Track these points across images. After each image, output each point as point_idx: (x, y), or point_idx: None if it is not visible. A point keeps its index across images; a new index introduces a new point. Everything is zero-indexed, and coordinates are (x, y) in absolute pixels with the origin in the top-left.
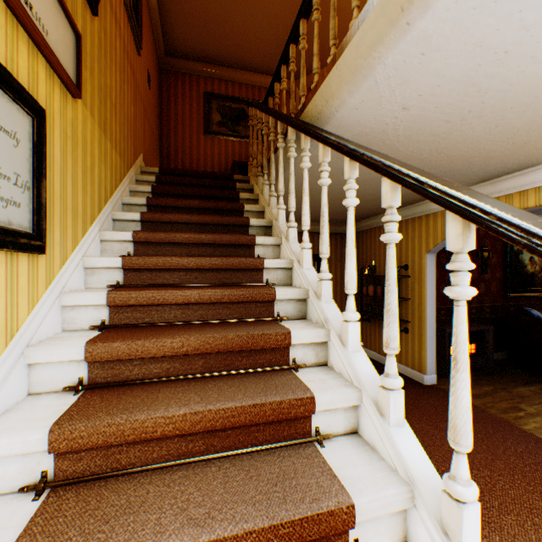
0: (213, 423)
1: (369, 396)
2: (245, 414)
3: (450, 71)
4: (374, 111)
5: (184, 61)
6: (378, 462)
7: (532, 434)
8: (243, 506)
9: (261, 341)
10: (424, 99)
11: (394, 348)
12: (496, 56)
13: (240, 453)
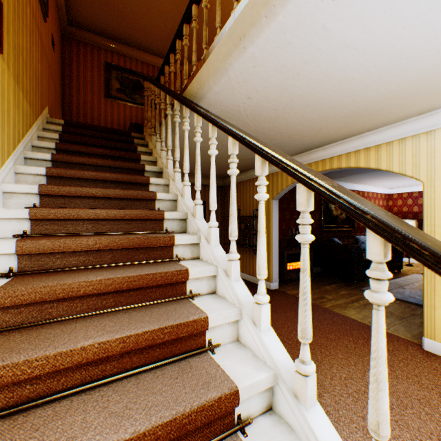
0: (121, 285)
1: (222, 268)
2: (143, 280)
3: (271, 79)
4: (231, 97)
5: (86, 32)
6: (225, 302)
7: (328, 310)
8: (142, 323)
9: (154, 241)
10: (260, 94)
11: (234, 236)
12: (294, 75)
13: (140, 306)
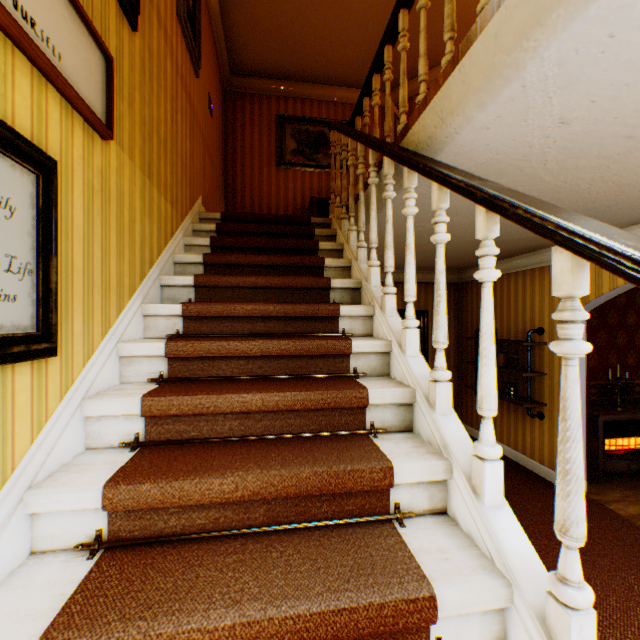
0: (276, 639)
1: (527, 602)
2: (325, 626)
3: None
4: (514, 129)
5: (252, 79)
6: None
7: None
8: None
9: (348, 481)
10: (598, 107)
11: (577, 538)
12: None
13: None
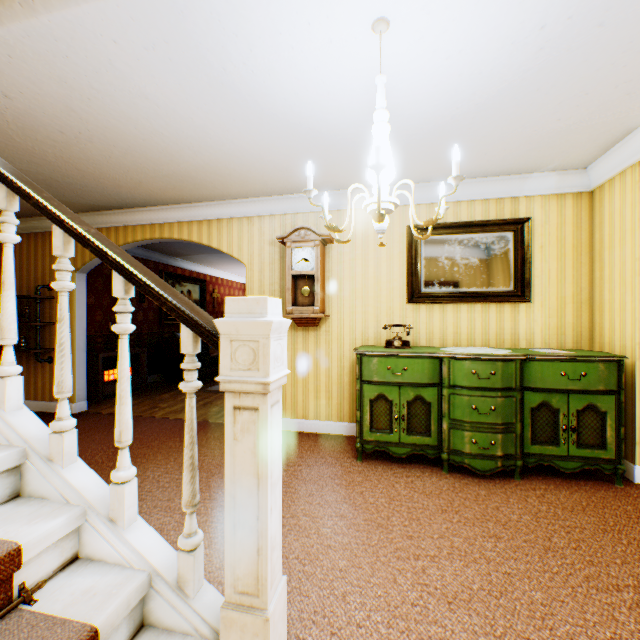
0: None
1: None
2: None
3: (47, 88)
4: None
5: None
6: None
7: (160, 418)
8: None
9: None
10: (29, 99)
11: None
12: (84, 98)
13: None
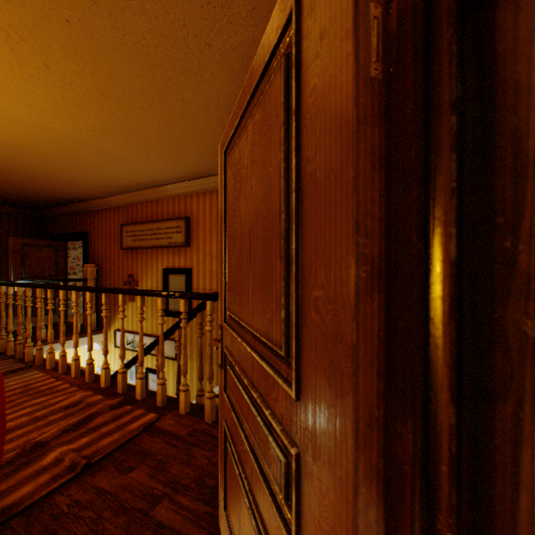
0: None
1: None
2: None
3: None
4: None
5: None
6: None
7: None
8: None
9: None
10: None
11: None
12: None
13: None
